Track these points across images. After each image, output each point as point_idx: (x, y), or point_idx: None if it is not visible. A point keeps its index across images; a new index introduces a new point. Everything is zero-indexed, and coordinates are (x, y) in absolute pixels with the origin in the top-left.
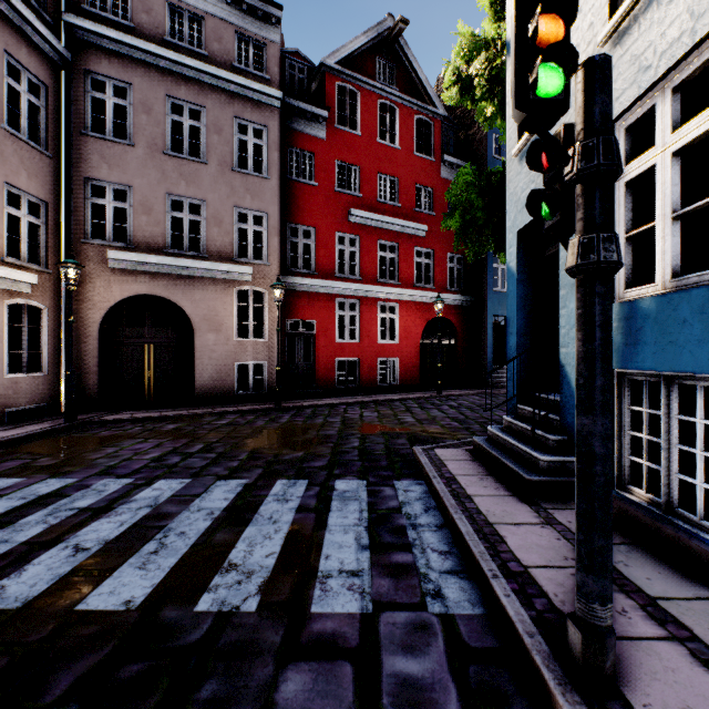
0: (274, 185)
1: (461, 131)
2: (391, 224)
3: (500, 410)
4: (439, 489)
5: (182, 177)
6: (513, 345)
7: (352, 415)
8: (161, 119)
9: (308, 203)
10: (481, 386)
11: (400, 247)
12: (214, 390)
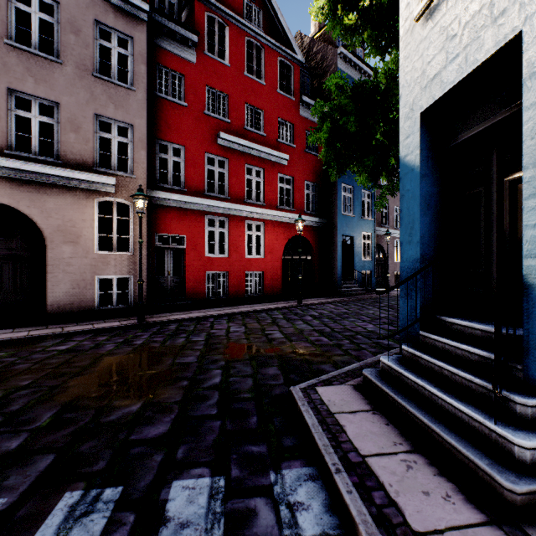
0: (140, 98)
1: (315, 79)
2: (257, 150)
3: (358, 320)
4: (357, 517)
5: (29, 73)
6: (412, 256)
7: (218, 332)
8: (0, 3)
9: (178, 122)
10: (332, 294)
11: (265, 172)
12: (70, 306)
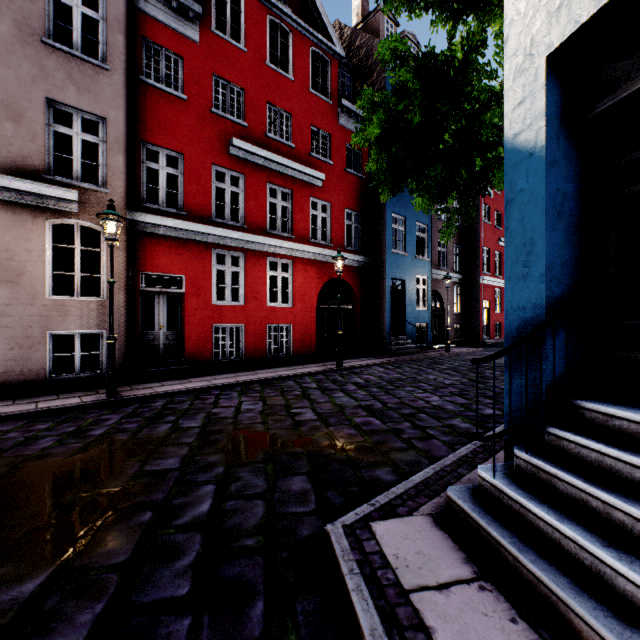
0: (117, 81)
1: (358, 81)
2: (283, 166)
3: (418, 389)
4: None
5: None
6: (531, 299)
7: (224, 411)
8: None
9: (173, 120)
10: (380, 353)
11: (294, 195)
12: (6, 375)
